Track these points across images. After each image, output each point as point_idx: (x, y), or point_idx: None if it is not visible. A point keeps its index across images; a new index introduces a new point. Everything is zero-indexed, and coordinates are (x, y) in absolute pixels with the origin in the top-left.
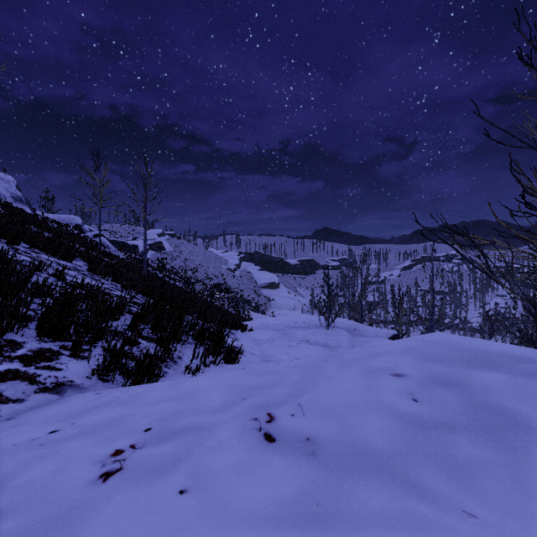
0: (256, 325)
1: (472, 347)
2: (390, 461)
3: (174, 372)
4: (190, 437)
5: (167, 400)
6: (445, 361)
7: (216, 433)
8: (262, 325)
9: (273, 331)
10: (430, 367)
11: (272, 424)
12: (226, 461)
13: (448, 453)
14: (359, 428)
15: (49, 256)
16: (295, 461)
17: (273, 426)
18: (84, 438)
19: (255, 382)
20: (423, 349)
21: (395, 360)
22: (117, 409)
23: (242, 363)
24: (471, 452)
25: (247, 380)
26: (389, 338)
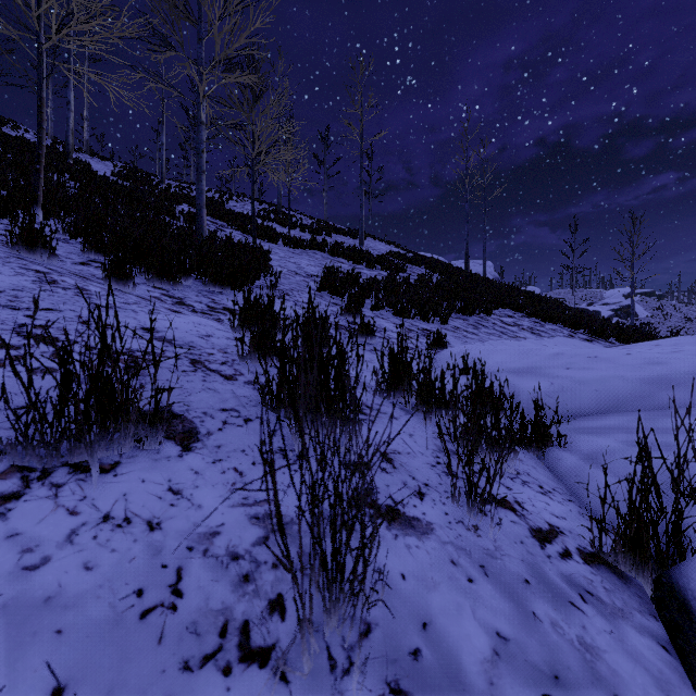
0: None
1: None
2: None
3: None
4: None
5: None
6: None
7: None
8: None
9: None
10: None
11: None
12: None
13: None
14: None
15: None
16: None
17: None
18: None
19: None
20: None
21: None
22: None
23: None
24: None
25: None
26: None
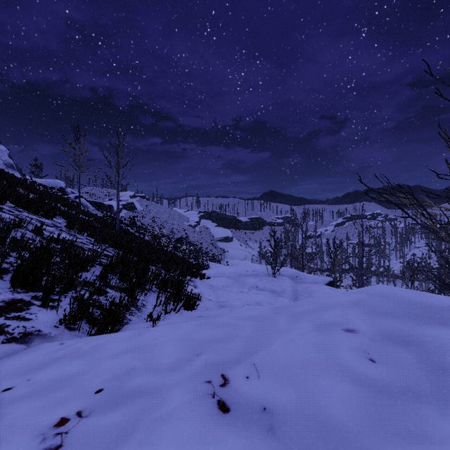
0: (213, 273)
1: (417, 301)
2: (358, 442)
3: (138, 320)
4: (139, 403)
5: (124, 354)
6: (394, 315)
7: (168, 399)
8: (218, 273)
9: (227, 279)
10: (379, 321)
11: (226, 389)
12: (175, 439)
13: (421, 431)
14: (318, 395)
15: (29, 214)
16: (252, 440)
17: (228, 391)
18: (34, 399)
19: (210, 335)
20: (369, 302)
21: (345, 314)
22: (75, 363)
23: (200, 309)
24: (447, 430)
25: (203, 332)
26: (326, 284)
